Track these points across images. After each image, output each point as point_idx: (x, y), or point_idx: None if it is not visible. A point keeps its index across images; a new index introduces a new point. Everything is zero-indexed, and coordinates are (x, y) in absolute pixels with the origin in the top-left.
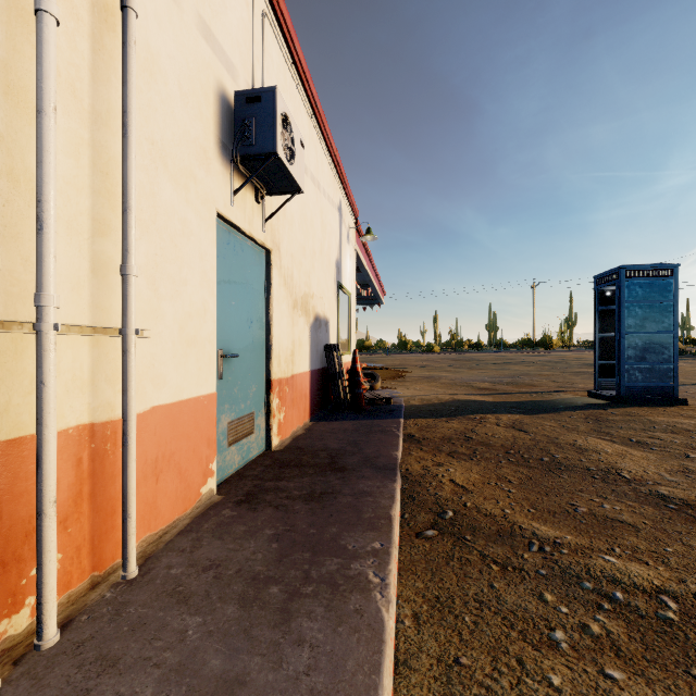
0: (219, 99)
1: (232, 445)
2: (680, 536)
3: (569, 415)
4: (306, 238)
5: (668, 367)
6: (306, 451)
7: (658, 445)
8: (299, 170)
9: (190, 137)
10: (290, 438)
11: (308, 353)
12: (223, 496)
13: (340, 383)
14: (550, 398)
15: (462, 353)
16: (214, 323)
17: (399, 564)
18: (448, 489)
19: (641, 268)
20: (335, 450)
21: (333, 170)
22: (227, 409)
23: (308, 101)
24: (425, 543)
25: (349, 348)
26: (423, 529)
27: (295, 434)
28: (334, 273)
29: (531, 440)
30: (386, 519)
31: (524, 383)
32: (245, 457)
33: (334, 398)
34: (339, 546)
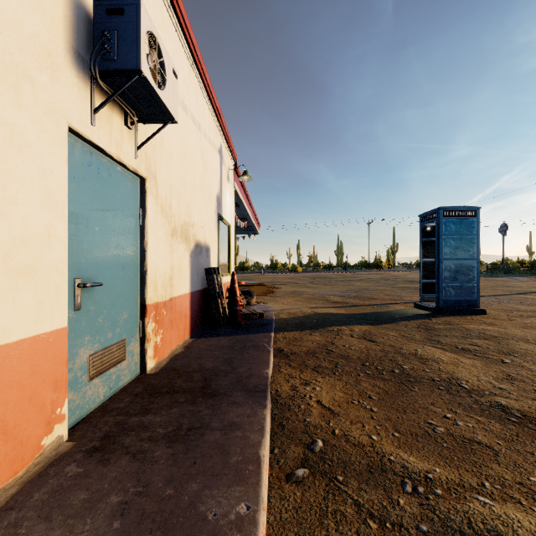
0: (72, 3)
1: (95, 378)
2: (534, 458)
3: (405, 325)
4: (186, 172)
5: (472, 285)
6: (180, 373)
7: (478, 351)
8: (171, 98)
9: (24, 30)
10: (168, 358)
11: (188, 277)
12: (74, 442)
13: (220, 301)
14: (388, 309)
15: (318, 273)
16: (65, 250)
17: (268, 531)
18: (316, 413)
19: (454, 209)
20: (209, 371)
21: (214, 117)
22: (88, 341)
23: (188, 48)
24: (296, 490)
25: (229, 270)
26: (293, 468)
27: (173, 353)
28: (215, 206)
29: (381, 351)
30: (254, 463)
31: (366, 296)
32: (113, 386)
33: (214, 315)
34: (198, 516)
